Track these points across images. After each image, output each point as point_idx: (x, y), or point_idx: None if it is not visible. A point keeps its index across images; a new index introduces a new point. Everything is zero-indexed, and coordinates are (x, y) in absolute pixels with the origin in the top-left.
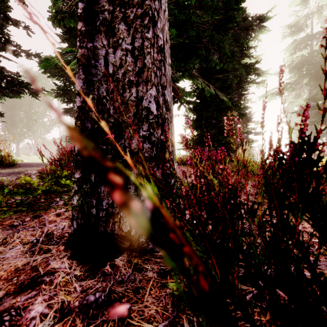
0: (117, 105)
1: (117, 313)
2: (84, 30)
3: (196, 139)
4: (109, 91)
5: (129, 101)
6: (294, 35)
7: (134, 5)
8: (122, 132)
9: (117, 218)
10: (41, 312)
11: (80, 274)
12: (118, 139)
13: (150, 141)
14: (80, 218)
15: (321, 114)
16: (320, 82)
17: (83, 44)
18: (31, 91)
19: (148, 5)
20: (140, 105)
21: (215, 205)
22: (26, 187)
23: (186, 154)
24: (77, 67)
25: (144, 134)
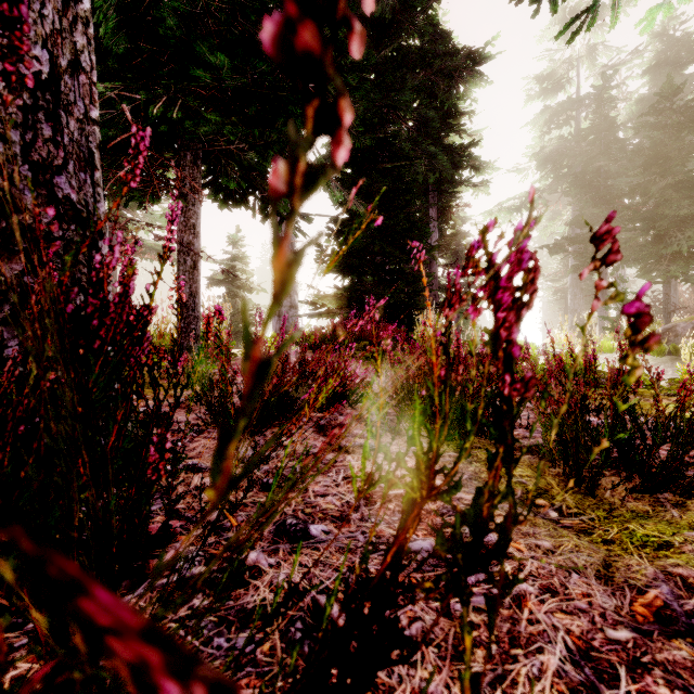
0: None
1: None
2: None
3: (343, 296)
4: None
5: None
6: (548, 97)
7: None
8: None
9: None
10: None
11: None
12: None
13: None
14: None
15: (589, 252)
16: (586, 191)
17: None
18: None
19: None
20: None
21: (4, 426)
22: None
23: (315, 326)
24: None
25: None
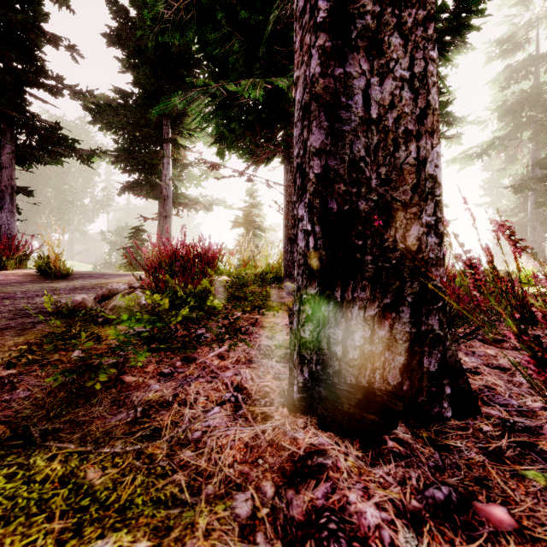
0: (383, 172)
1: (503, 521)
2: (329, 47)
3: None
4: (370, 148)
5: (405, 166)
6: (507, 57)
7: (413, 4)
8: (391, 217)
9: (379, 363)
10: (379, 517)
11: (361, 454)
12: (385, 229)
13: (437, 233)
14: (316, 361)
15: None
16: None
17: (327, 69)
18: (80, 153)
19: (433, 4)
20: (422, 172)
21: None
22: (153, 310)
23: None
24: (316, 109)
25: (428, 220)
